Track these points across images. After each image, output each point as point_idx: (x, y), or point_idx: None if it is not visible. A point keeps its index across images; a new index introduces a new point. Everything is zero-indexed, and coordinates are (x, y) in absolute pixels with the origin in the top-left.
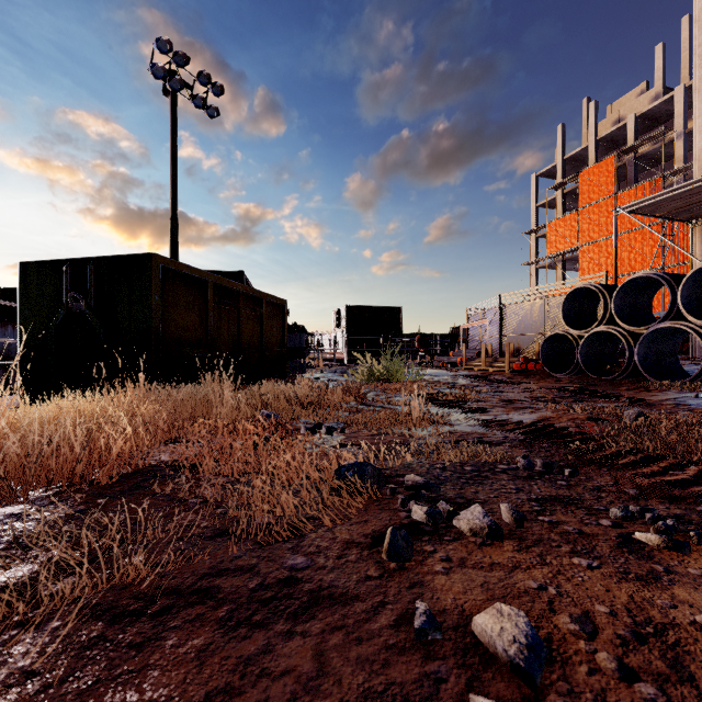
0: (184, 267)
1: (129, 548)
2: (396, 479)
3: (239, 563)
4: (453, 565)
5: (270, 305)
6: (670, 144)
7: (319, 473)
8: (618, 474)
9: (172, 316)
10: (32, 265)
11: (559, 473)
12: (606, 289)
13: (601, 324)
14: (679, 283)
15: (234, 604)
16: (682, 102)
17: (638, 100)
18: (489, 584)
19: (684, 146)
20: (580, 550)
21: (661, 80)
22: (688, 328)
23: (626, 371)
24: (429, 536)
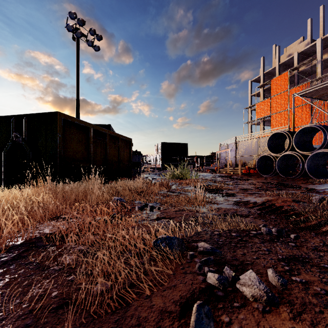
0: (76, 119)
1: None
2: (192, 244)
3: None
4: None
5: (123, 141)
6: (314, 66)
7: (144, 240)
8: (322, 237)
9: (69, 145)
10: None
11: (287, 236)
12: (289, 133)
13: (287, 150)
14: (327, 130)
15: None
16: (320, 46)
17: (299, 45)
18: None
19: (321, 67)
20: None
21: (310, 36)
22: None
23: (301, 174)
24: (222, 303)
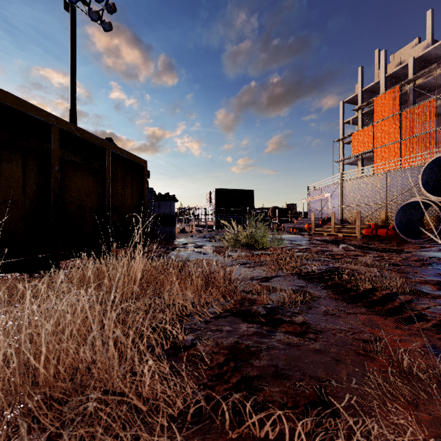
0: None
1: None
2: None
3: None
4: None
5: (120, 161)
6: (439, 77)
7: None
8: None
9: None
10: None
11: None
12: None
13: None
14: None
15: None
16: None
17: (414, 49)
18: None
19: None
20: None
21: (431, 34)
22: None
23: None
24: None
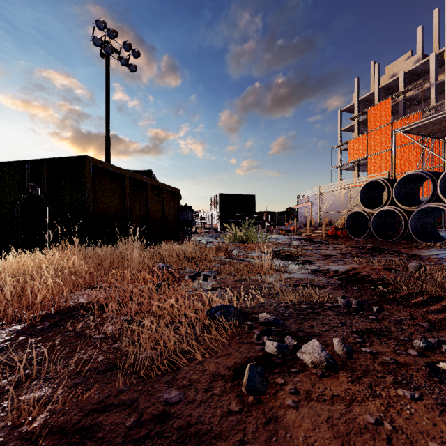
0: (109, 165)
1: (23, 391)
2: (252, 316)
3: (122, 397)
4: (301, 398)
5: (168, 192)
6: (427, 90)
7: (196, 311)
8: (411, 310)
9: (100, 199)
10: (5, 164)
11: (369, 309)
12: (389, 182)
13: (386, 205)
14: (438, 178)
15: (110, 445)
16: (434, 63)
17: (406, 62)
18: (333, 419)
19: (436, 92)
20: (401, 380)
21: (421, 50)
22: (444, 207)
23: (403, 236)
24: (279, 368)
